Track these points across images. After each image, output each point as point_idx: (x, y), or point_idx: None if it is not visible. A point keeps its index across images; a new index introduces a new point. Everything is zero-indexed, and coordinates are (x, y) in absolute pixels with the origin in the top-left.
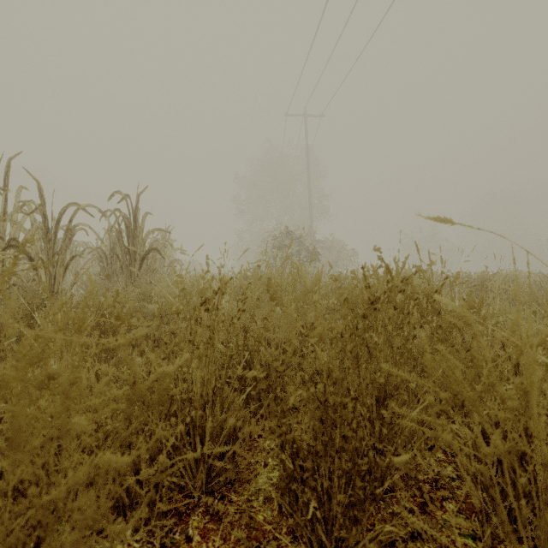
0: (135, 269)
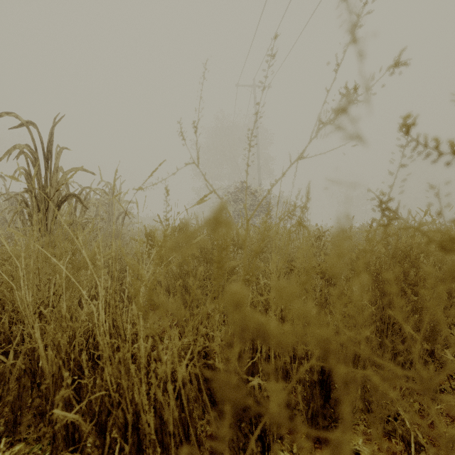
0: (48, 220)
